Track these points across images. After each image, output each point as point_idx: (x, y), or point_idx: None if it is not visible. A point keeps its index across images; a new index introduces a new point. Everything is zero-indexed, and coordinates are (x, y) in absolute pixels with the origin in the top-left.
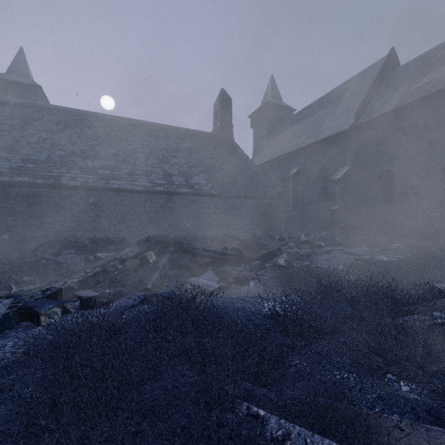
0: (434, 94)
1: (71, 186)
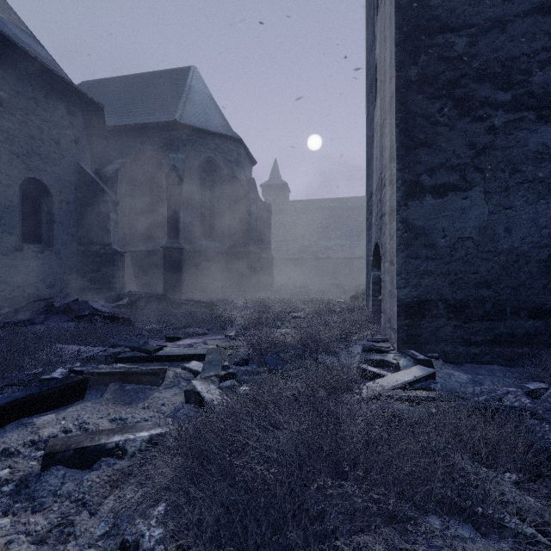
0: None
1: (322, 258)
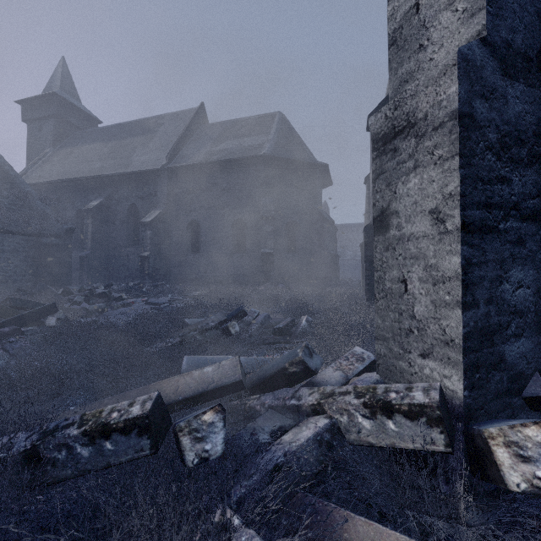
0: (227, 161)
1: None
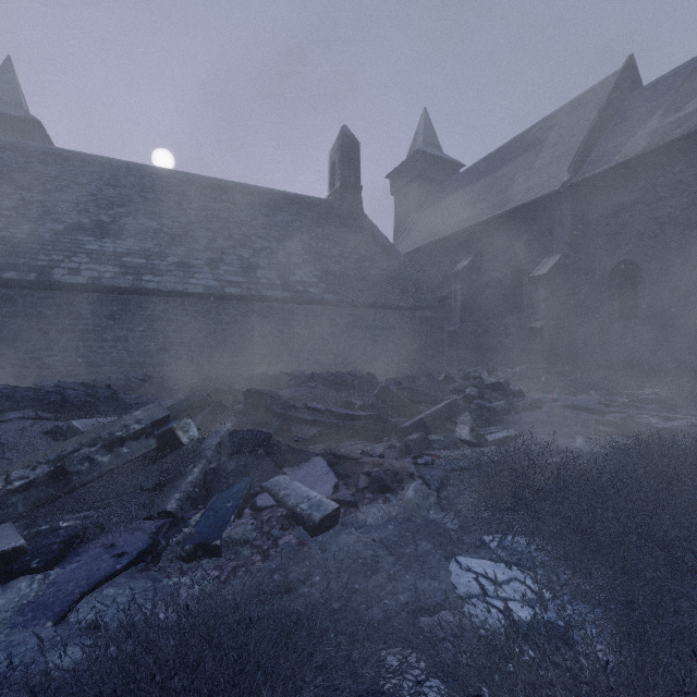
0: None
1: (69, 285)
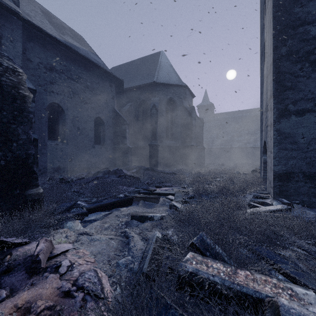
0: None
1: (235, 147)
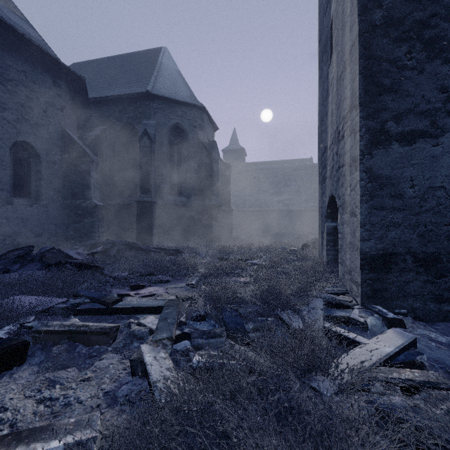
0: None
1: (274, 210)
